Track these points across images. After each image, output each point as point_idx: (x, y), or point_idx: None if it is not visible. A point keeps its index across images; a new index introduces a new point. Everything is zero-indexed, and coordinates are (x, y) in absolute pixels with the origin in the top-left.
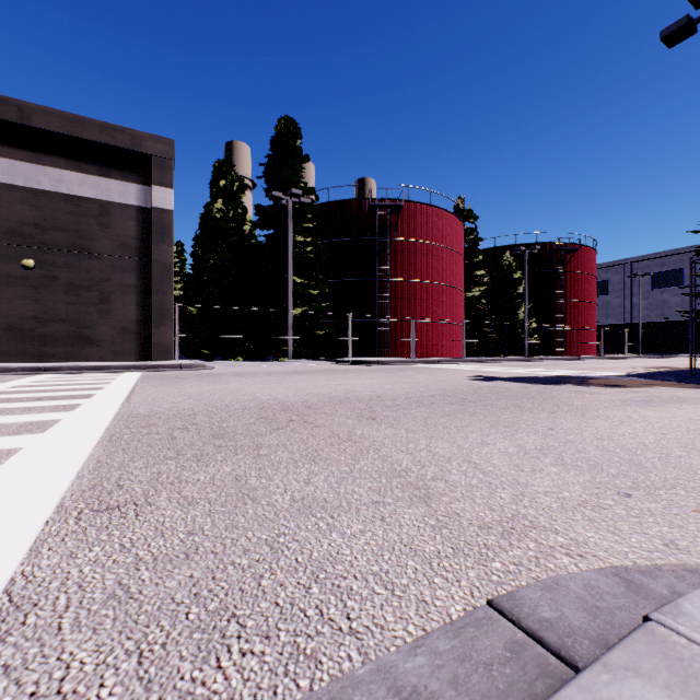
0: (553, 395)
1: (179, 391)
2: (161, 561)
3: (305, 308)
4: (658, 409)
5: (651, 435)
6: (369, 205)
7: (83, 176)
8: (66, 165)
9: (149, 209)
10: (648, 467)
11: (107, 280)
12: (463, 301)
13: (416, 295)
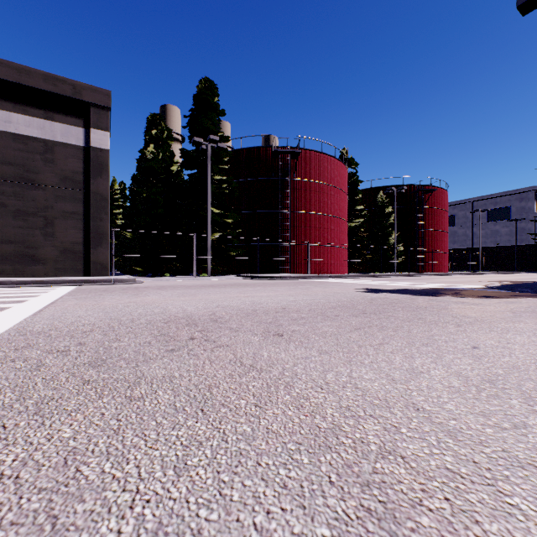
0: (443, 306)
1: (97, 303)
2: None
3: (222, 234)
4: None
5: None
6: (273, 151)
7: (29, 118)
8: (14, 108)
9: (88, 148)
10: None
11: (51, 208)
12: (347, 229)
13: (310, 224)
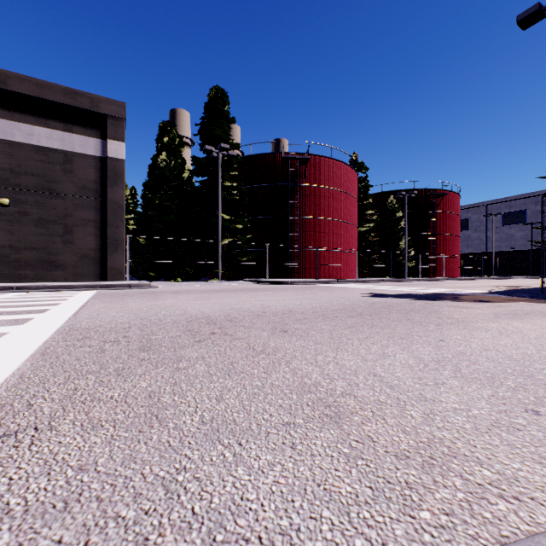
0: (435, 309)
1: (123, 306)
2: (31, 515)
3: (232, 240)
4: (527, 321)
5: (531, 346)
6: (283, 157)
7: (50, 131)
8: (36, 122)
9: (105, 158)
10: (542, 379)
11: (70, 216)
12: (357, 234)
13: (320, 229)
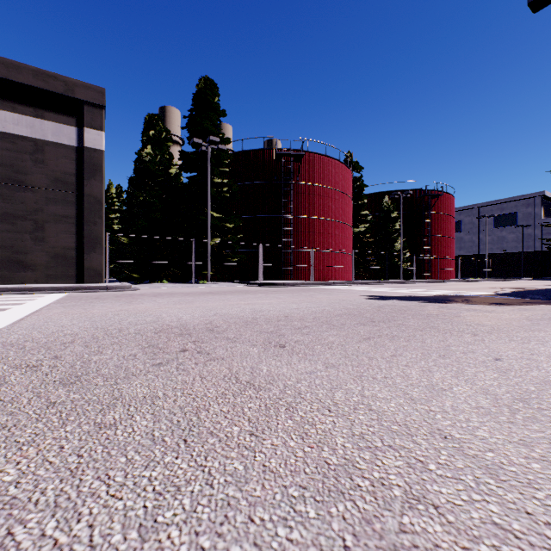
0: (455, 313)
1: (85, 311)
2: None
3: (222, 239)
4: None
5: None
6: (276, 153)
7: (18, 116)
8: (1, 105)
9: (81, 148)
10: None
11: (41, 211)
12: (352, 235)
13: (314, 229)
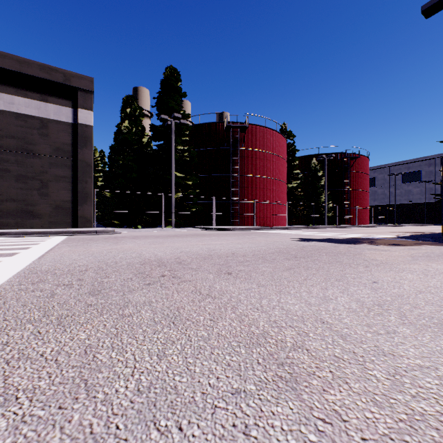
0: (358, 252)
1: (86, 250)
2: None
3: (184, 193)
4: (442, 263)
5: None
6: (225, 126)
7: (28, 100)
8: (16, 92)
9: (75, 124)
10: None
11: (46, 172)
12: (286, 189)
13: (256, 185)
